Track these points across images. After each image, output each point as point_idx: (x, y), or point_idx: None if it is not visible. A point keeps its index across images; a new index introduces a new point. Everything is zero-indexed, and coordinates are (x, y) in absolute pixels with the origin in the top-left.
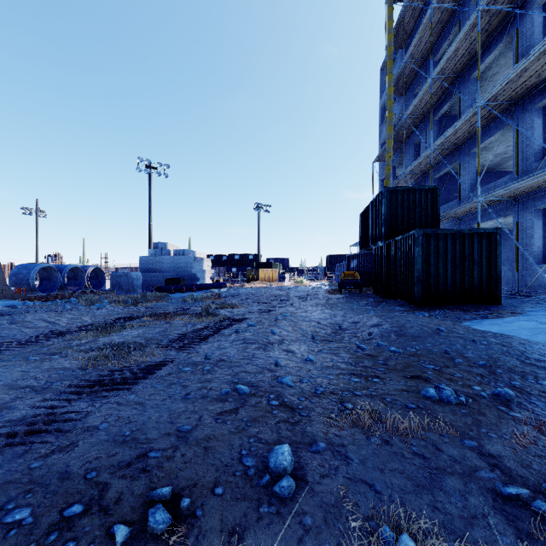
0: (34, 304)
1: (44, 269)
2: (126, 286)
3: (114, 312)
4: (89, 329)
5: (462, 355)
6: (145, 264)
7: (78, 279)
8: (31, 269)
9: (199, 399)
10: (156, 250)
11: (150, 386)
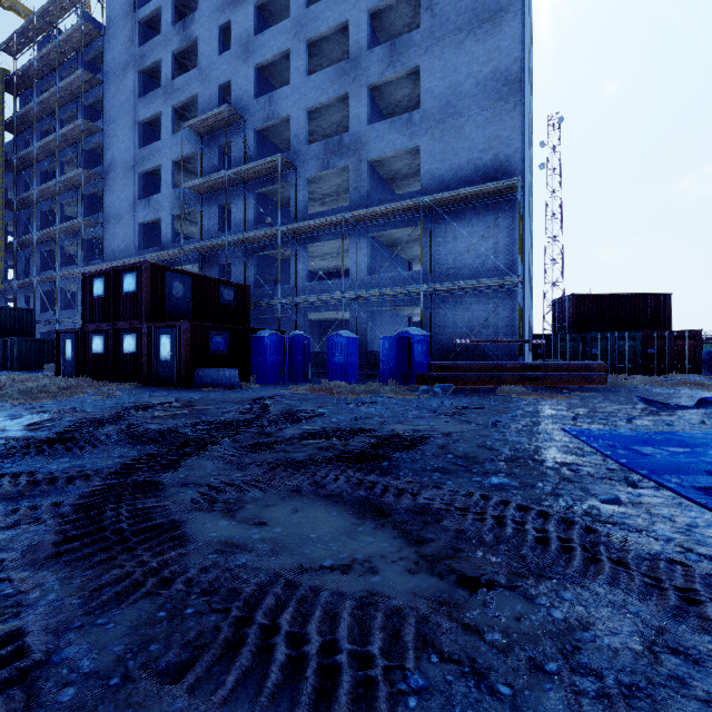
0: None
1: None
2: None
3: None
4: None
5: None
6: None
7: None
8: None
9: None
10: None
11: None
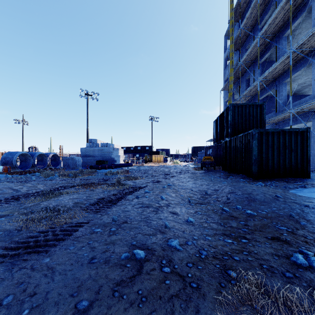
0: (12, 177)
1: (22, 155)
2: (72, 165)
3: (60, 182)
4: (38, 195)
5: (304, 218)
6: (84, 152)
7: (44, 161)
8: (14, 155)
9: (102, 264)
10: (90, 143)
11: (65, 248)
